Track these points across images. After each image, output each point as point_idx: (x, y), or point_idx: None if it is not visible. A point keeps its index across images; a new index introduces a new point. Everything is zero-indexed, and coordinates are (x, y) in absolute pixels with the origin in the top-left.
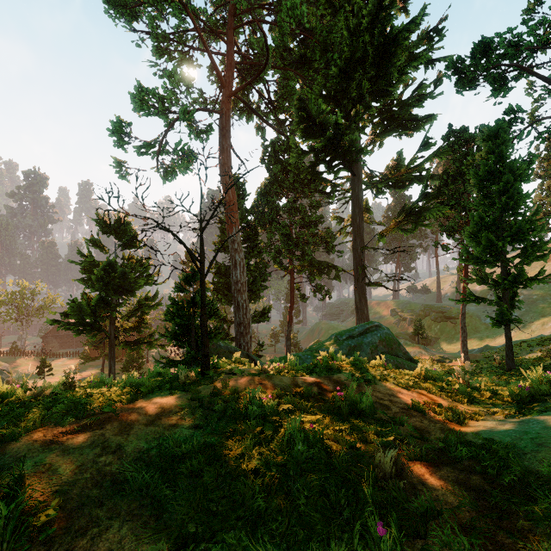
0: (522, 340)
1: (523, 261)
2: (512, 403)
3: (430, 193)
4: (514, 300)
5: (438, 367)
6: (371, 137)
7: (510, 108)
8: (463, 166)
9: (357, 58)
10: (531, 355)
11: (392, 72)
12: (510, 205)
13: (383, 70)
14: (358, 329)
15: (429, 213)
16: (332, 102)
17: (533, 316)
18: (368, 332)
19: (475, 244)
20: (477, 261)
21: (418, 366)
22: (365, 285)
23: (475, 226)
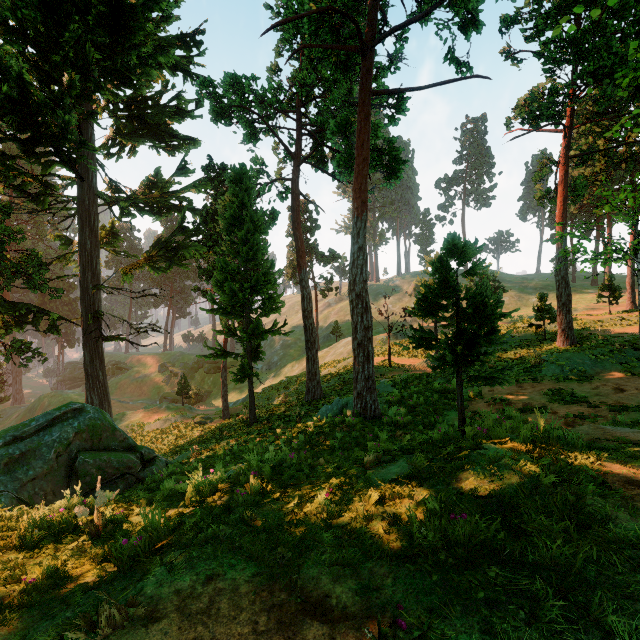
0: (275, 385)
1: (262, 313)
2: (108, 578)
3: (187, 228)
4: (258, 352)
5: (198, 431)
6: (114, 134)
7: (257, 158)
8: (218, 205)
9: (75, 1)
10: (278, 399)
11: (130, 53)
12: (251, 255)
13: (120, 44)
14: (37, 421)
15: (186, 251)
16: (34, 48)
17: (288, 359)
18: (56, 424)
19: (222, 293)
20: (224, 311)
21: (65, 495)
22: (101, 339)
23: (222, 273)
